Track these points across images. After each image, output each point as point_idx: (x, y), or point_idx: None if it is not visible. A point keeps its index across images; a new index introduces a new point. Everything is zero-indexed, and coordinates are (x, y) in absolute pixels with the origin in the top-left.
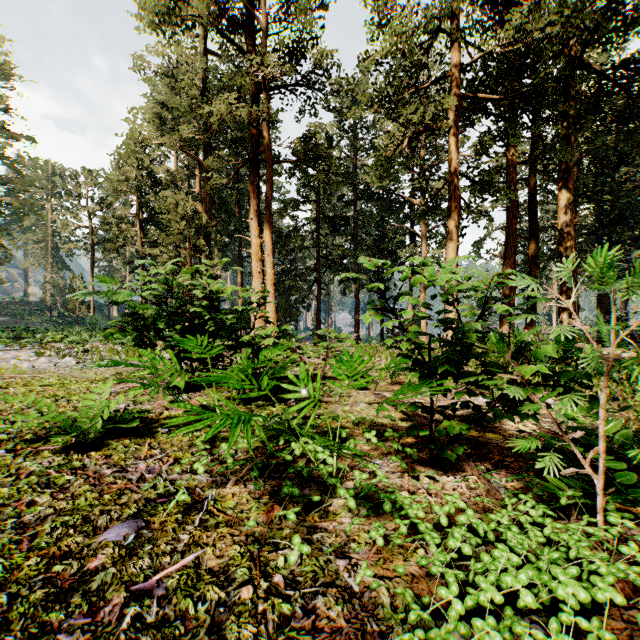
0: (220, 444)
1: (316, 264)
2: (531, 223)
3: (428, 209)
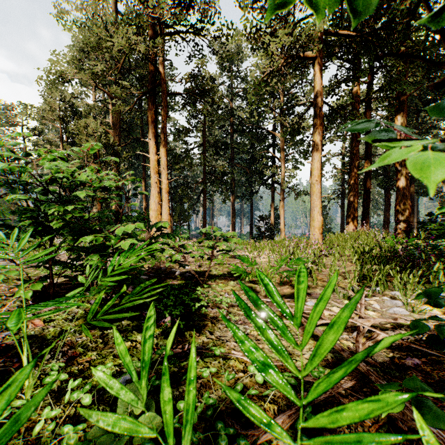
0: None
1: (203, 178)
2: (366, 148)
3: (294, 130)
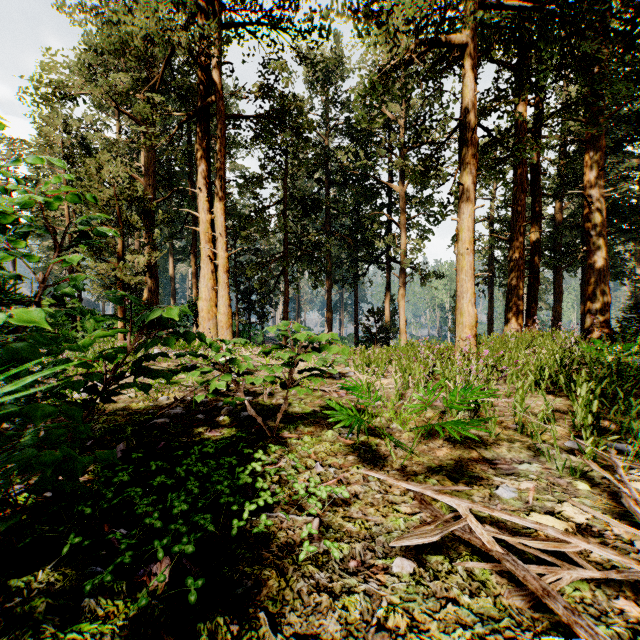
0: None
1: (283, 252)
2: (533, 204)
3: (427, 170)
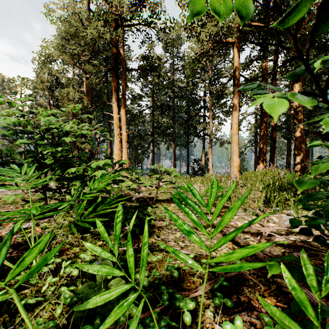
0: (2, 323)
1: (152, 131)
2: None
3: (219, 95)
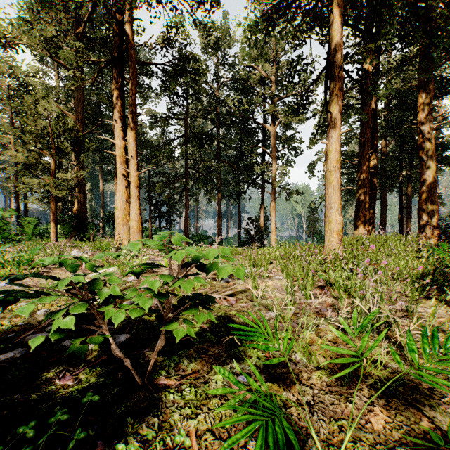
0: None
1: (184, 174)
2: (372, 139)
3: (298, 105)
